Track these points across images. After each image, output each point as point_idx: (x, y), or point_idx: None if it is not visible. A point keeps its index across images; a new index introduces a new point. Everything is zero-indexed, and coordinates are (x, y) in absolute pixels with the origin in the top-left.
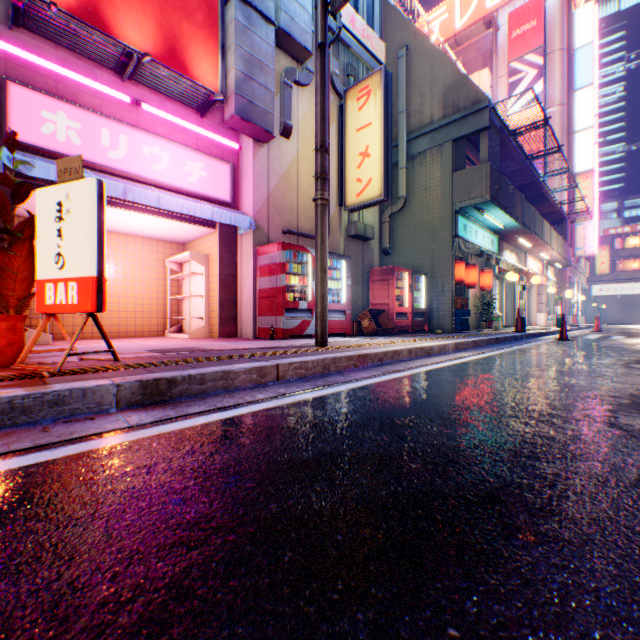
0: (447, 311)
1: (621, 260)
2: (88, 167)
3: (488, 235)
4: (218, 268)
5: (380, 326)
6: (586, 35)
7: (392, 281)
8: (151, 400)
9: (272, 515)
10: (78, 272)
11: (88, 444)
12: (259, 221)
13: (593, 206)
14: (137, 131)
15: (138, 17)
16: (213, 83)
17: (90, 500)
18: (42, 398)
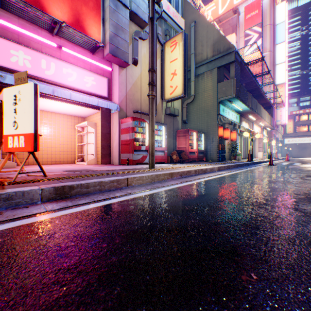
0: (214, 151)
1: (298, 126)
2: (35, 79)
3: (234, 114)
4: (101, 129)
5: (182, 158)
6: (282, 17)
7: (187, 136)
8: (60, 197)
9: (112, 263)
10: (24, 131)
11: (21, 221)
12: (121, 106)
13: (285, 100)
14: (60, 61)
15: (60, 4)
16: (98, 37)
17: (13, 255)
18: None
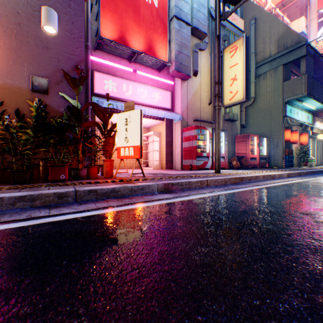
0: (279, 156)
1: None
2: (118, 100)
3: (305, 114)
4: (165, 138)
5: (241, 164)
6: None
7: (248, 141)
8: (166, 190)
9: (240, 221)
10: (133, 144)
11: (160, 202)
12: (183, 116)
13: None
14: (135, 83)
15: (137, 37)
16: (165, 58)
17: (180, 214)
18: (138, 187)
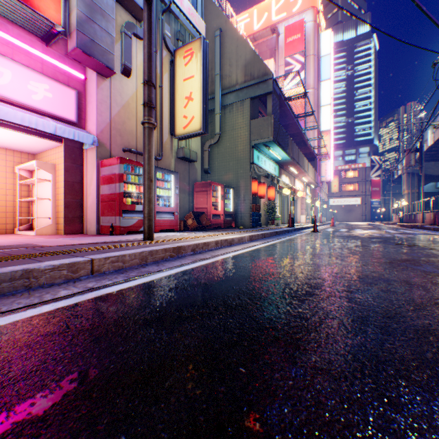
0: (247, 213)
1: (344, 185)
2: None
3: (273, 164)
4: (64, 176)
5: (201, 224)
6: (327, 49)
7: (210, 192)
8: None
9: None
10: None
11: None
12: (102, 139)
13: (330, 151)
14: None
15: None
16: (56, 17)
17: None
18: None
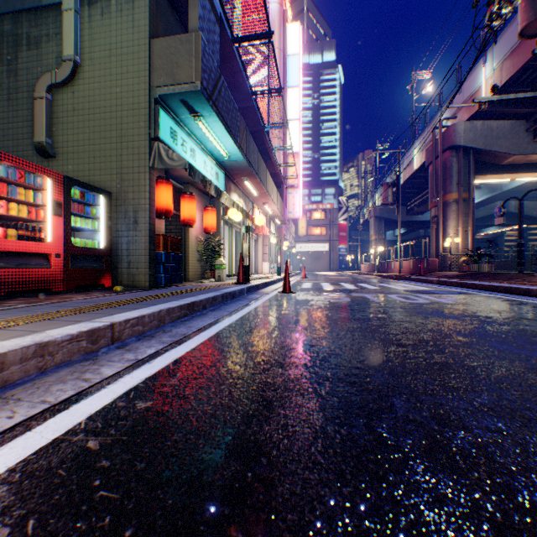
0: (143, 254)
1: (312, 227)
2: None
3: (213, 165)
4: None
5: None
6: (295, 47)
7: None
8: None
9: None
10: None
11: None
12: None
13: (300, 181)
14: None
15: None
16: None
17: None
18: None
